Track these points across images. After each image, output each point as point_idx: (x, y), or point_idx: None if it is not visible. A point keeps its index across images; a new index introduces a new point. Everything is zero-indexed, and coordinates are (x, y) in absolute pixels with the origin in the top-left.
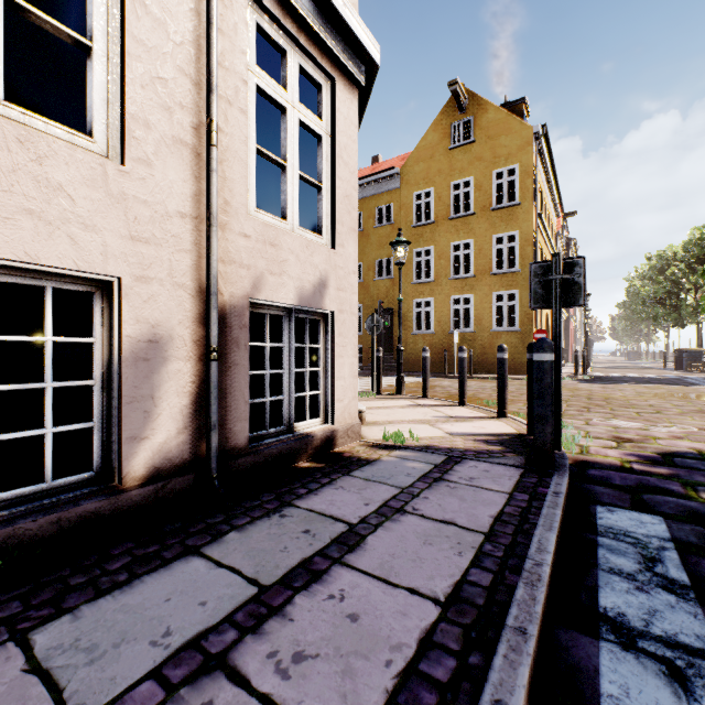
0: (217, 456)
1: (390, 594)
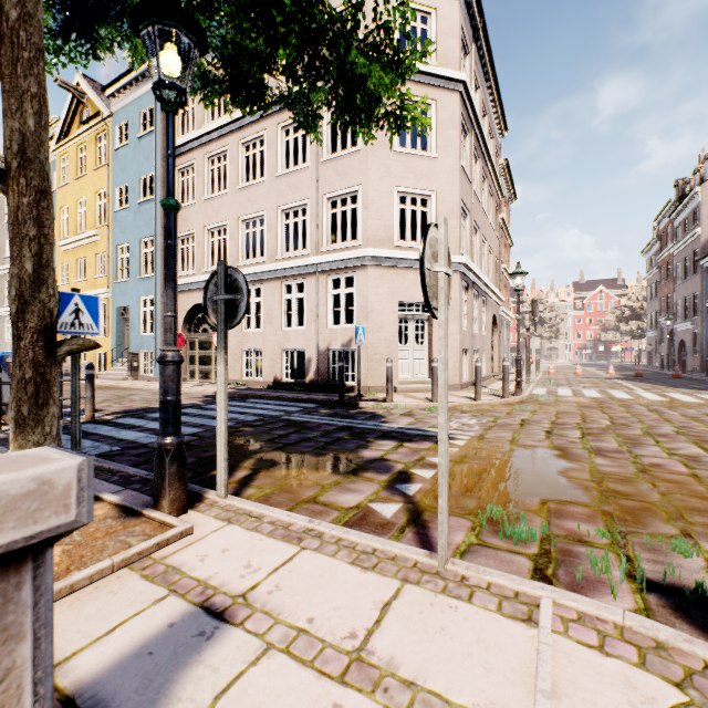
0: (318, 382)
1: (285, 394)
